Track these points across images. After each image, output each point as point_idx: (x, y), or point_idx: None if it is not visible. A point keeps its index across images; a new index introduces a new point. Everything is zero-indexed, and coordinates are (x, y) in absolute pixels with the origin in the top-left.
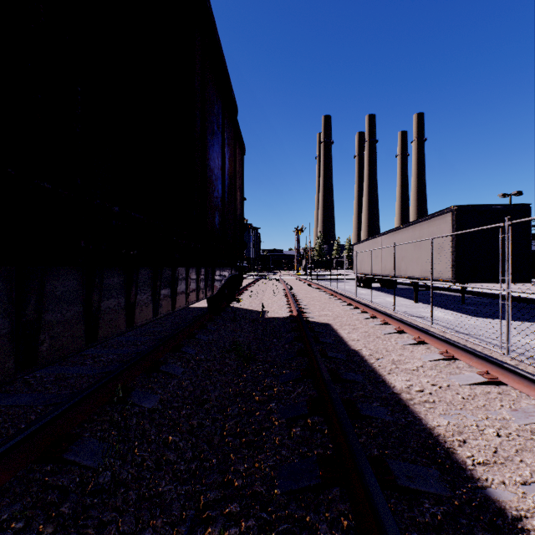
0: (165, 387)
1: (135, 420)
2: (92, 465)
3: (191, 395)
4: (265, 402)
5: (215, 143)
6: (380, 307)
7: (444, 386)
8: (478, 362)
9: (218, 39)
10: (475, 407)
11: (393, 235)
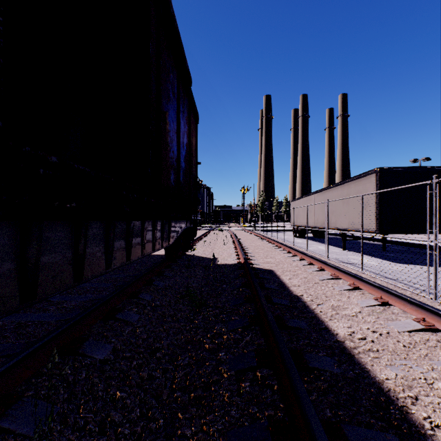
0: (119, 335)
1: (84, 374)
2: (28, 432)
3: (143, 344)
4: (215, 351)
5: (170, 108)
6: (315, 254)
7: (384, 333)
8: (413, 308)
9: (172, 12)
10: (418, 357)
11: (324, 193)
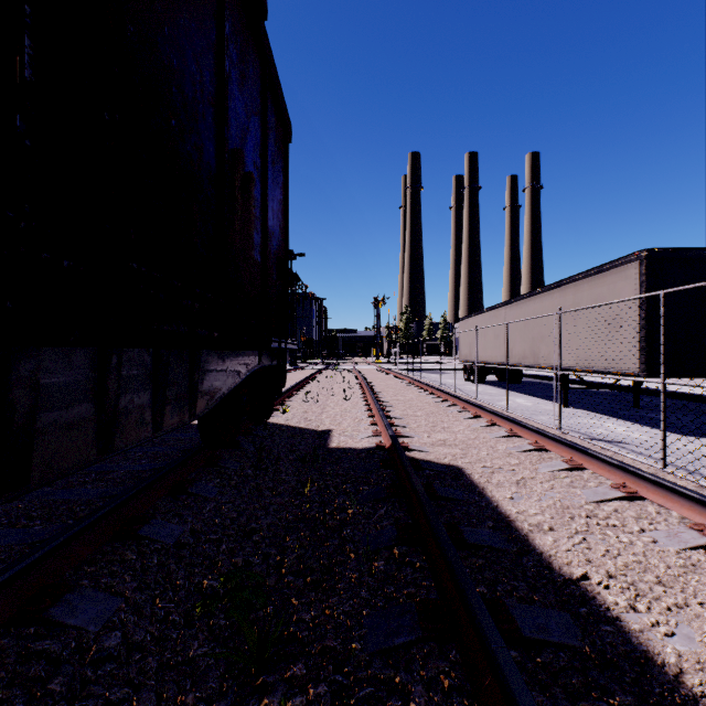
0: None
1: None
2: None
3: None
4: None
5: (184, 7)
6: (527, 419)
7: None
8: None
9: None
10: None
11: (525, 303)
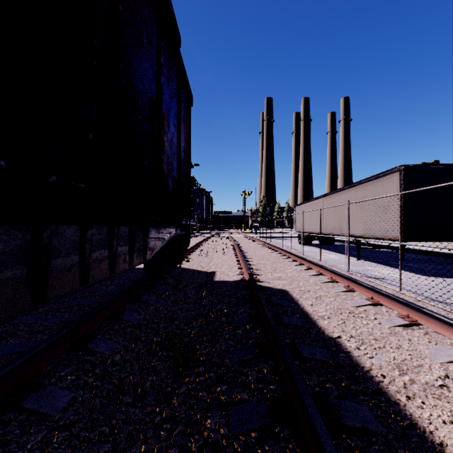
0: None
1: None
2: None
3: None
4: None
5: (143, 59)
6: (331, 266)
7: None
8: None
9: None
10: None
11: (335, 196)
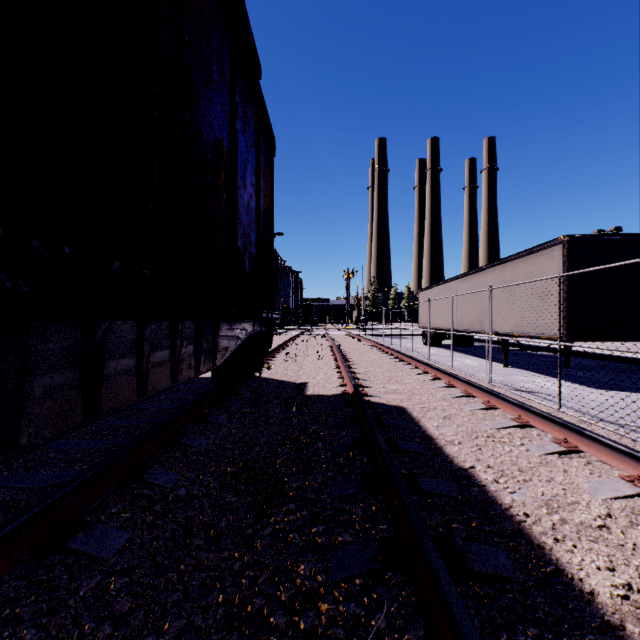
0: (53, 613)
1: None
2: None
3: None
4: None
5: (214, 100)
6: (467, 375)
7: None
8: None
9: None
10: None
11: (473, 278)
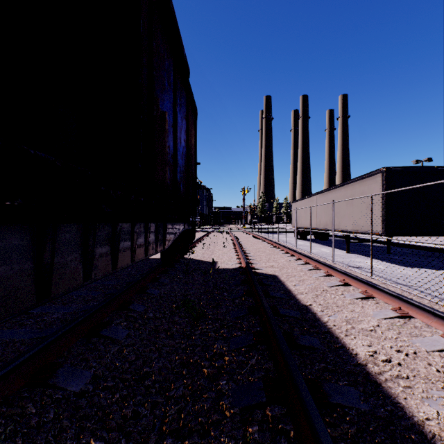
0: (102, 358)
1: (52, 415)
2: None
3: (130, 368)
4: (214, 378)
5: (165, 98)
6: (319, 257)
7: (411, 353)
8: (439, 322)
9: None
10: None
11: (327, 194)
